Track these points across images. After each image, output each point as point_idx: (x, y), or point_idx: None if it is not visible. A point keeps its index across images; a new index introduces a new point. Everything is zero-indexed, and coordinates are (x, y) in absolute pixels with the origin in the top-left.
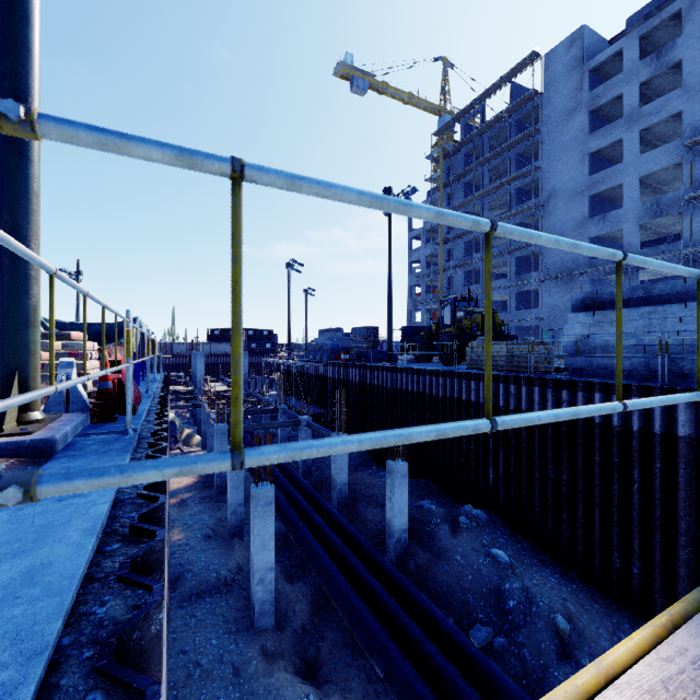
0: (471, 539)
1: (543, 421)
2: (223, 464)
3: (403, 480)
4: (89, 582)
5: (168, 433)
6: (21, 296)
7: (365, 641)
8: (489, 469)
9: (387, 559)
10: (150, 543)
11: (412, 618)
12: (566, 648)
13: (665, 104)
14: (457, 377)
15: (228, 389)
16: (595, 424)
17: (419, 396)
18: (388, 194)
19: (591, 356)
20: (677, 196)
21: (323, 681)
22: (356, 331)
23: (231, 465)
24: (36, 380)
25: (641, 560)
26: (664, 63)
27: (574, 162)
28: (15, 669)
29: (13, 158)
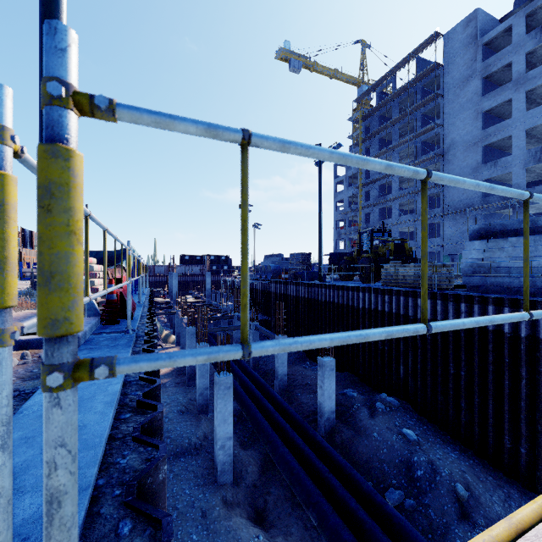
0: (386, 421)
1: (466, 326)
2: (237, 353)
3: (331, 373)
4: (112, 440)
5: None
6: None
7: (303, 497)
8: (400, 366)
9: (319, 434)
10: (153, 413)
11: (339, 481)
12: (464, 510)
13: None
14: (374, 292)
15: (195, 301)
16: (489, 331)
17: (343, 307)
18: None
19: (485, 275)
20: None
21: (269, 526)
22: (293, 256)
23: (242, 354)
24: None
25: (528, 442)
26: None
27: (470, 119)
28: None
29: None
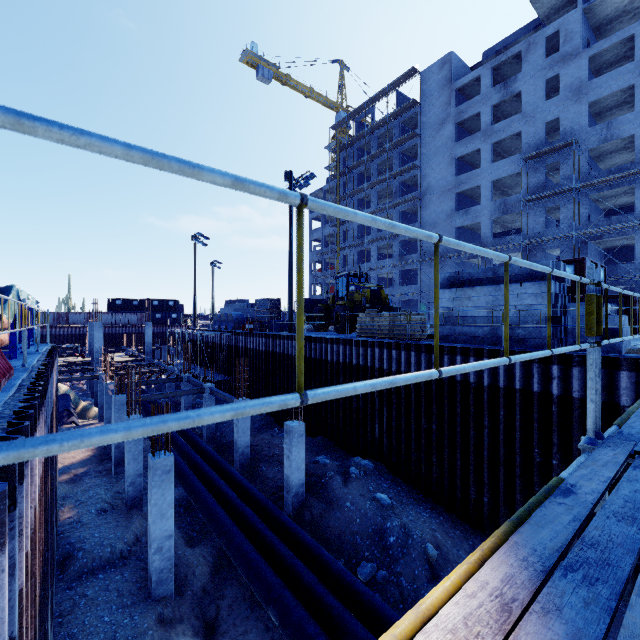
0: (360, 487)
1: (359, 392)
2: None
3: (300, 439)
4: None
5: (54, 408)
6: None
7: (262, 593)
8: (375, 424)
9: (286, 513)
10: None
11: (307, 565)
12: (434, 571)
13: (510, 125)
14: (349, 344)
15: (129, 360)
16: (457, 382)
17: (316, 362)
18: (289, 177)
19: (454, 325)
20: (518, 198)
21: (222, 638)
22: (259, 303)
23: None
24: None
25: (490, 490)
26: (509, 92)
27: (445, 164)
28: None
29: None
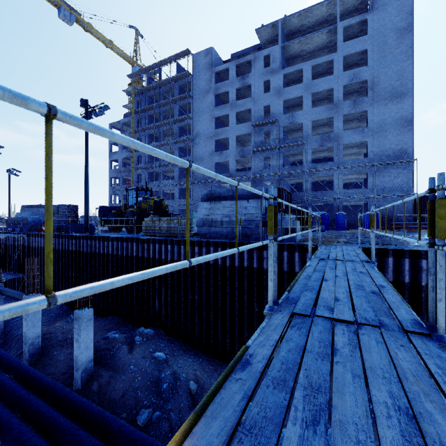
0: (142, 351)
1: None
2: None
3: (89, 323)
4: None
5: None
6: None
7: None
8: (156, 300)
9: (75, 388)
10: None
11: (90, 430)
12: (194, 400)
13: (245, 103)
14: (136, 242)
15: None
16: (211, 265)
17: (109, 256)
18: (85, 104)
19: (210, 226)
20: (249, 149)
21: None
22: (56, 208)
23: None
24: None
25: (230, 334)
26: (245, 83)
27: (208, 120)
28: None
29: None
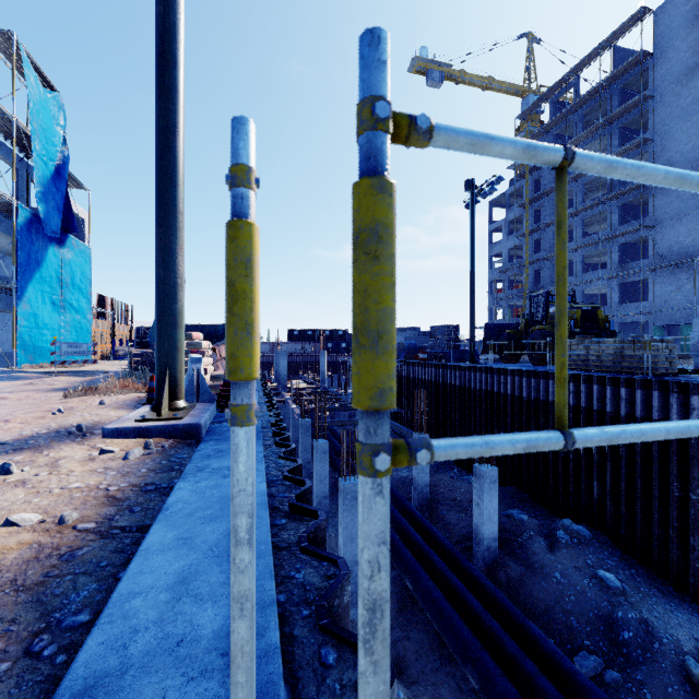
0: (573, 557)
1: None
2: (558, 443)
3: (492, 486)
4: (277, 550)
5: None
6: (171, 301)
7: (457, 648)
8: (592, 481)
9: (475, 567)
10: (316, 521)
11: (507, 633)
12: None
13: None
14: (553, 379)
15: (307, 387)
16: None
17: (506, 398)
18: (471, 186)
19: None
20: None
21: (411, 681)
22: (434, 330)
23: (565, 444)
24: (181, 373)
25: None
26: None
27: (698, 128)
28: (257, 615)
29: (166, 183)
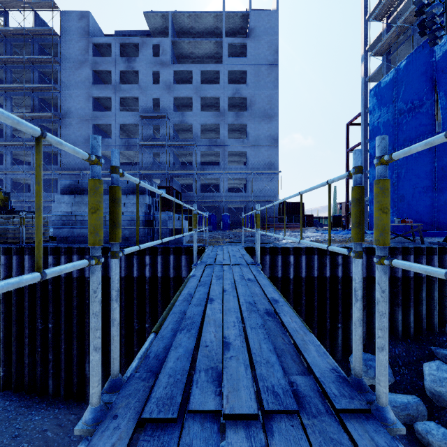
0: None
1: None
2: None
3: None
4: None
5: None
6: None
7: None
8: None
9: None
10: None
11: None
12: None
13: (132, 89)
14: None
15: None
16: (74, 279)
17: None
18: None
19: (73, 227)
20: (137, 141)
21: None
22: None
23: None
24: None
25: (103, 364)
26: (131, 67)
27: (83, 98)
28: None
29: None
